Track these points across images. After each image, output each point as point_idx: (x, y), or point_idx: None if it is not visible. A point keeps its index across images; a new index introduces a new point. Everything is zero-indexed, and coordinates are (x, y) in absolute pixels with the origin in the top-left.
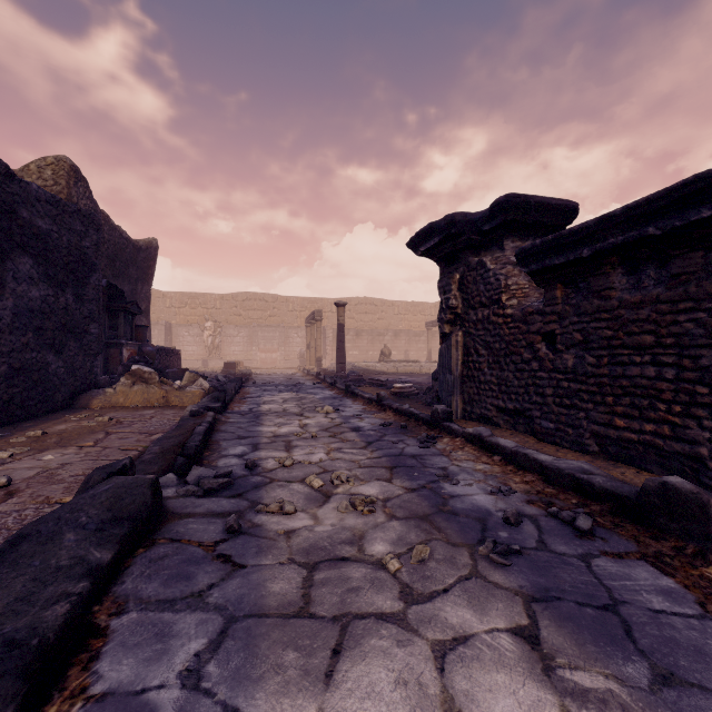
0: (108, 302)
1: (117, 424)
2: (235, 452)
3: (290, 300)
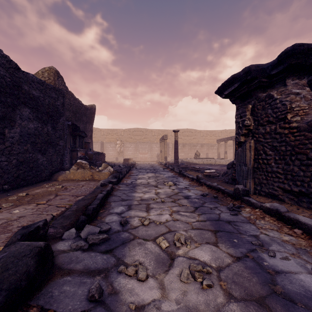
0: (72, 131)
1: (64, 190)
2: (117, 210)
3: (153, 131)
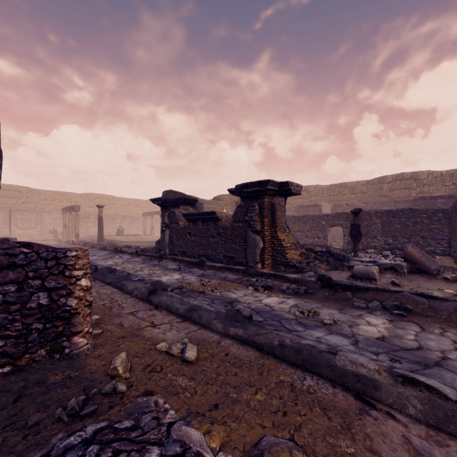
0: None
1: None
2: None
3: (42, 192)
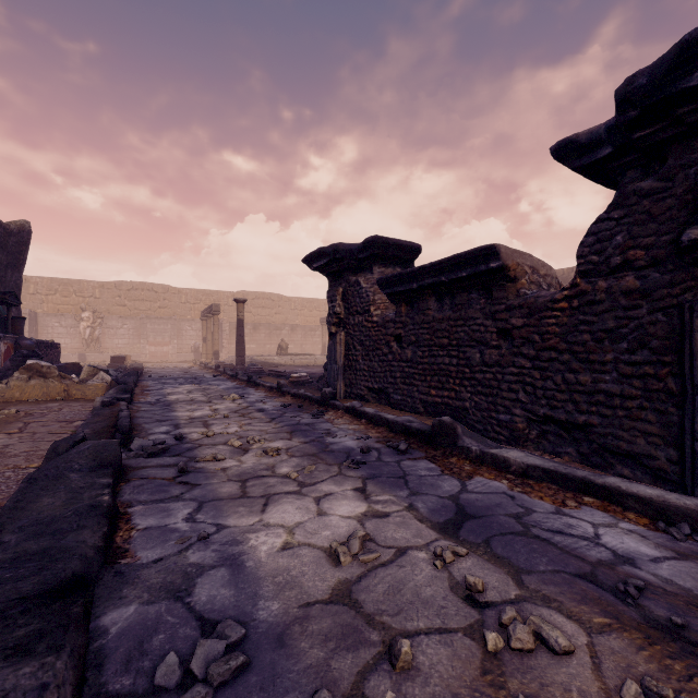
0: None
1: (28, 415)
2: (160, 430)
3: (183, 292)
